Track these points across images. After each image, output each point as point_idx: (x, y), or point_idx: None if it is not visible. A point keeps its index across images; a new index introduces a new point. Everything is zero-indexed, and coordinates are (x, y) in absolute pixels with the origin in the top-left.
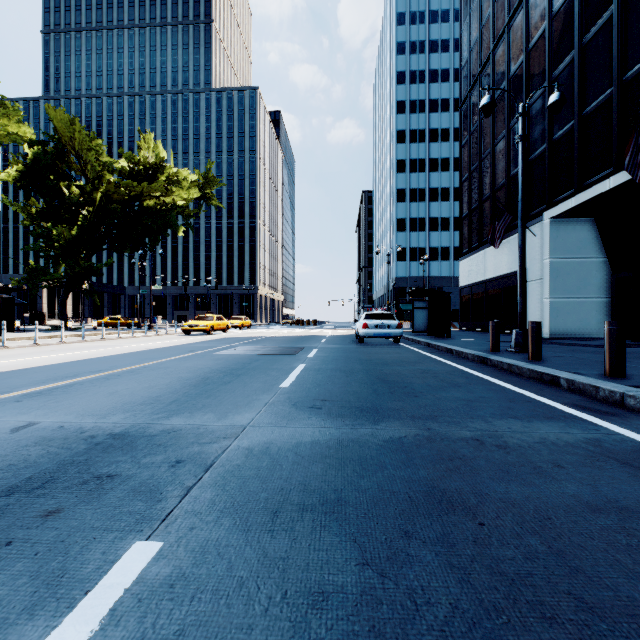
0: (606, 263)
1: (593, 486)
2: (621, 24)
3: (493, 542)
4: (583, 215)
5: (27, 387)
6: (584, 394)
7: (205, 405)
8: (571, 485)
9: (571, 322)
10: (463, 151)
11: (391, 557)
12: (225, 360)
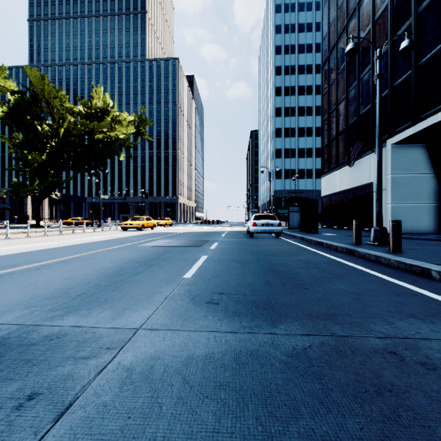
0: (434, 177)
1: None
2: None
3: None
4: (417, 142)
5: None
6: None
7: (108, 299)
8: None
9: (407, 221)
10: (324, 98)
11: None
12: (144, 251)
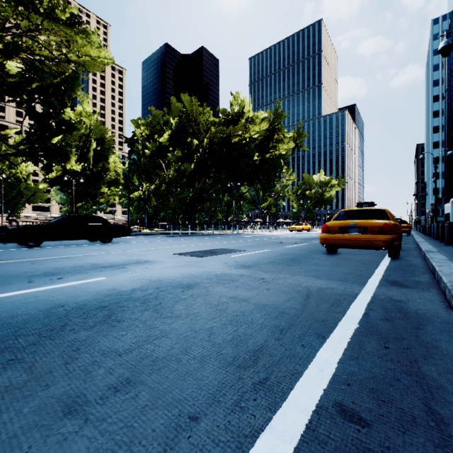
0: None
1: None
2: None
3: None
4: None
5: None
6: None
7: None
8: None
9: None
10: (445, 167)
11: None
12: None
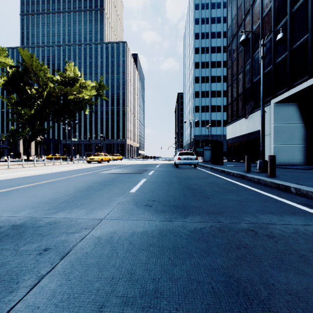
0: (303, 126)
1: None
2: None
3: None
4: (291, 101)
5: None
6: (307, 197)
7: (82, 204)
8: None
9: (285, 157)
10: (228, 71)
11: None
12: (104, 176)
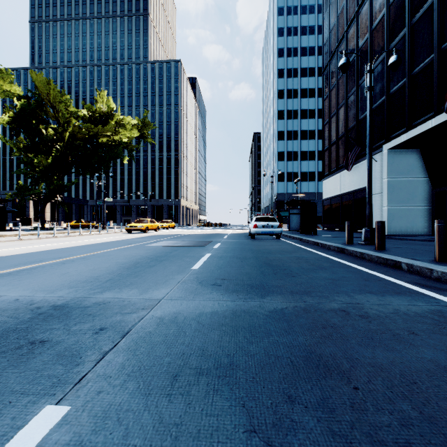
0: (428, 181)
1: (446, 351)
2: (440, 8)
3: (369, 407)
4: (411, 147)
5: (2, 269)
6: (421, 275)
7: (132, 283)
8: (427, 350)
9: (403, 223)
10: (325, 103)
11: (276, 423)
12: (153, 250)
